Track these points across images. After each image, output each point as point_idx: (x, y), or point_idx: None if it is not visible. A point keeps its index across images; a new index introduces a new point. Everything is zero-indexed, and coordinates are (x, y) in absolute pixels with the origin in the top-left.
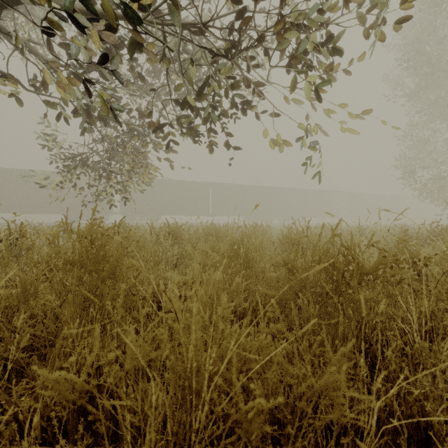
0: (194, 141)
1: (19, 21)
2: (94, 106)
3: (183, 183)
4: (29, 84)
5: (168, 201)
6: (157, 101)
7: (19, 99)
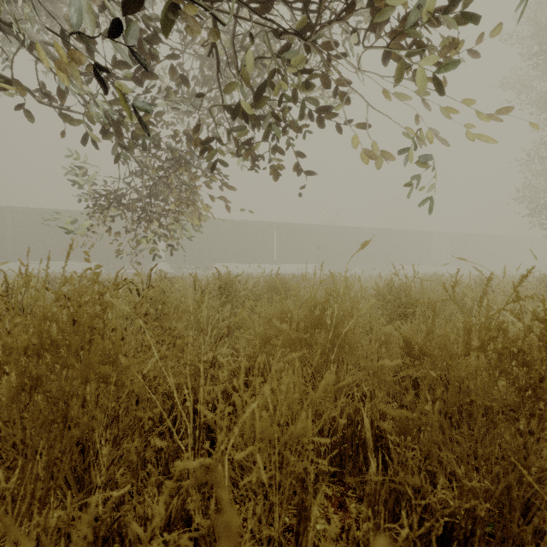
0: (254, 164)
1: (20, 2)
2: (124, 120)
3: (240, 224)
4: (39, 92)
5: (223, 245)
6: (208, 117)
7: (27, 112)
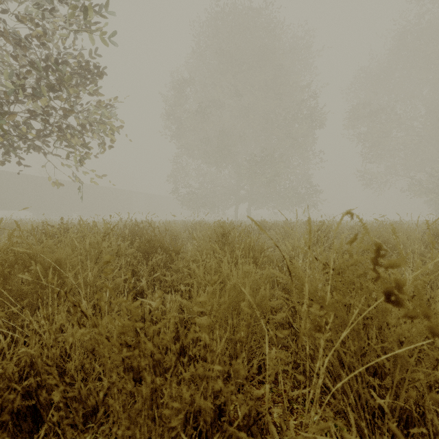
0: None
1: None
2: None
3: None
4: None
5: None
6: None
7: None
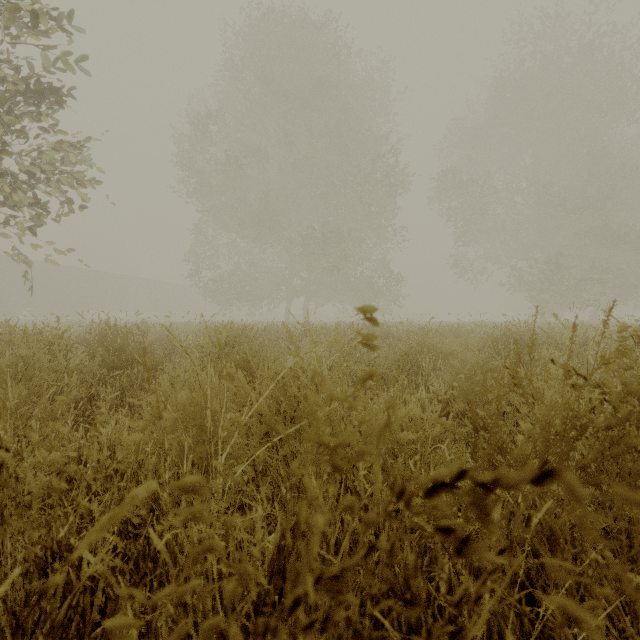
0: None
1: None
2: None
3: None
4: None
5: None
6: None
7: None
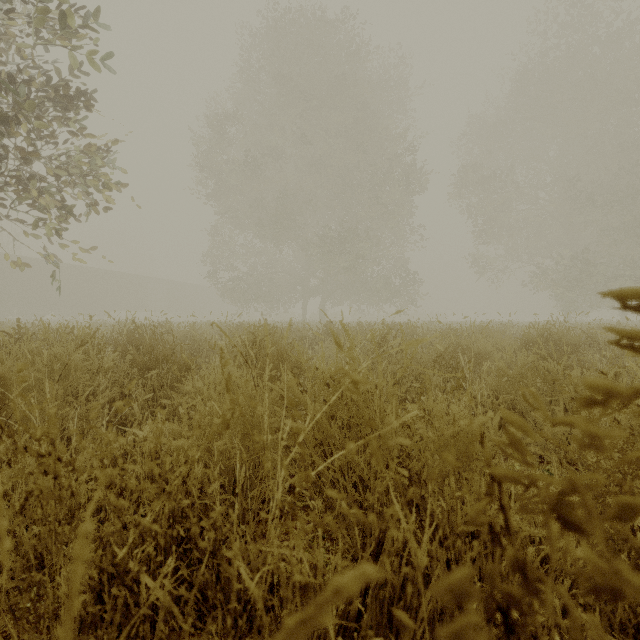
0: None
1: None
2: None
3: None
4: None
5: None
6: None
7: None
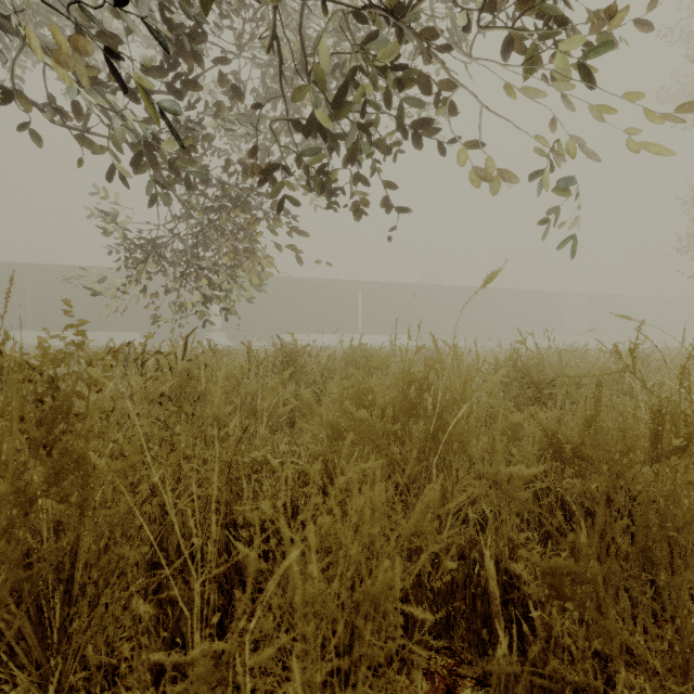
0: (330, 199)
1: None
2: (160, 142)
3: (316, 283)
4: (50, 107)
5: (293, 311)
6: (271, 143)
7: (34, 133)
